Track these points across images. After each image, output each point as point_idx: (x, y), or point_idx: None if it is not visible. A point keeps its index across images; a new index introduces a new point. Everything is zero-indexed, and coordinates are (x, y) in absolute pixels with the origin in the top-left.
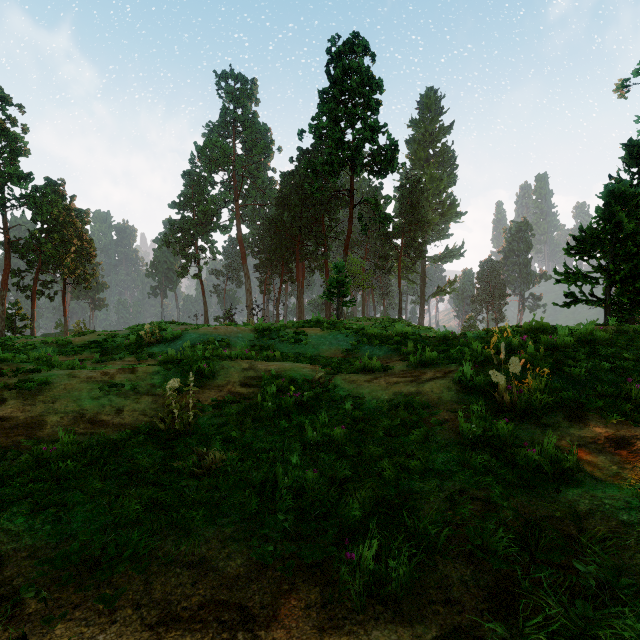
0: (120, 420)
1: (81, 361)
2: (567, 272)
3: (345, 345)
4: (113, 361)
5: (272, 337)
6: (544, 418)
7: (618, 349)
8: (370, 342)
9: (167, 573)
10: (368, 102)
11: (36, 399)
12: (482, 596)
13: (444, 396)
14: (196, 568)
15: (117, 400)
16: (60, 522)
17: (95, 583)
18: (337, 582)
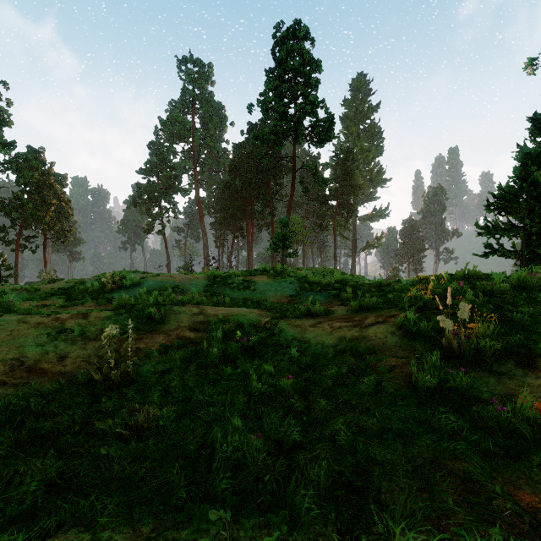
0: (60, 368)
1: (46, 306)
2: (487, 226)
3: (289, 291)
4: (75, 306)
5: (223, 284)
6: (495, 365)
7: None
8: (312, 288)
9: None
10: (308, 80)
11: None
12: None
13: (388, 341)
14: None
15: (63, 346)
16: None
17: None
18: None
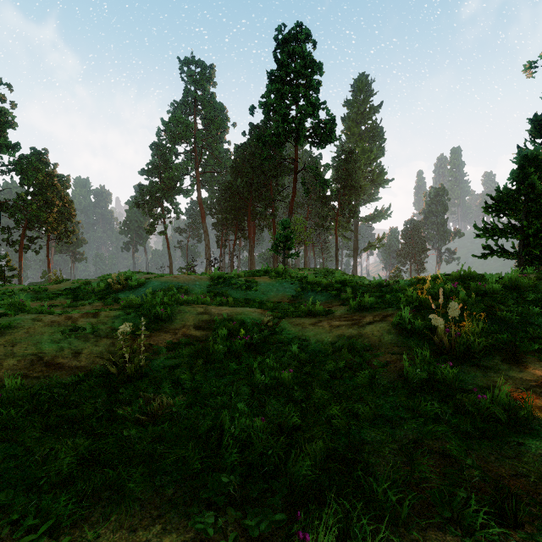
0: (76, 363)
1: (54, 306)
2: (485, 227)
3: (291, 292)
4: (82, 306)
5: (226, 285)
6: (482, 360)
7: None
8: (313, 289)
9: None
10: (310, 82)
11: None
12: None
13: (384, 338)
14: None
15: (77, 343)
16: None
17: None
18: None
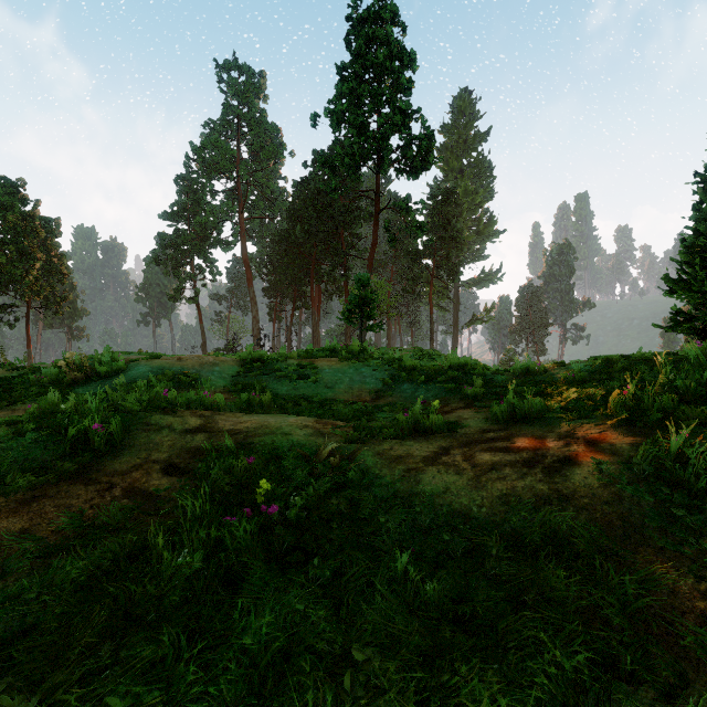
0: None
1: None
2: (682, 280)
3: (373, 383)
4: None
5: (265, 371)
6: None
7: None
8: (411, 378)
9: None
10: (397, 82)
11: None
12: None
13: (633, 512)
14: None
15: None
16: None
17: None
18: None
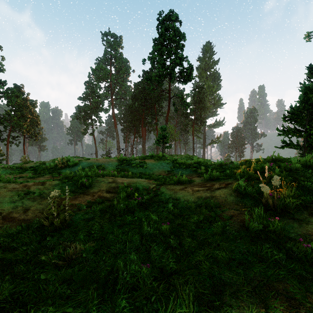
0: (24, 217)
1: (22, 177)
2: (283, 130)
3: (167, 168)
4: (39, 177)
5: (127, 164)
6: (296, 215)
7: None
8: (180, 167)
9: None
10: (178, 45)
11: None
12: None
13: (228, 199)
14: None
15: (27, 202)
16: None
17: None
18: None
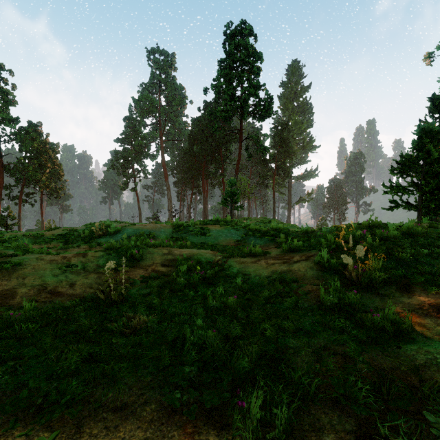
0: (72, 291)
1: (50, 248)
2: (391, 186)
3: (236, 237)
4: (72, 248)
5: (185, 231)
6: (381, 290)
7: (432, 239)
8: (254, 235)
9: (95, 417)
10: (252, 68)
11: (11, 276)
12: (348, 439)
13: (308, 273)
14: (119, 413)
15: (71, 276)
16: (16, 373)
17: (36, 427)
18: (231, 425)
